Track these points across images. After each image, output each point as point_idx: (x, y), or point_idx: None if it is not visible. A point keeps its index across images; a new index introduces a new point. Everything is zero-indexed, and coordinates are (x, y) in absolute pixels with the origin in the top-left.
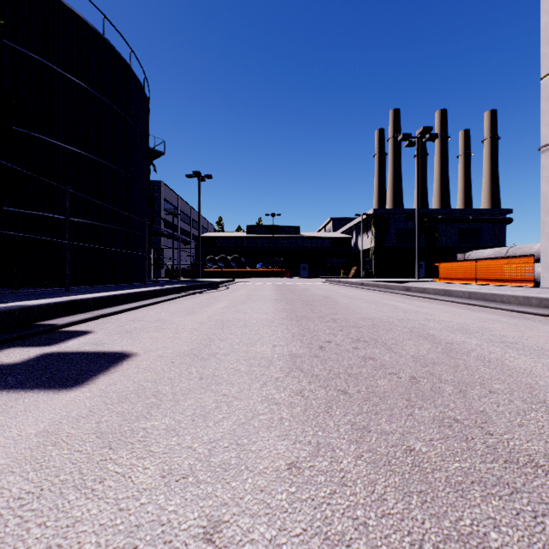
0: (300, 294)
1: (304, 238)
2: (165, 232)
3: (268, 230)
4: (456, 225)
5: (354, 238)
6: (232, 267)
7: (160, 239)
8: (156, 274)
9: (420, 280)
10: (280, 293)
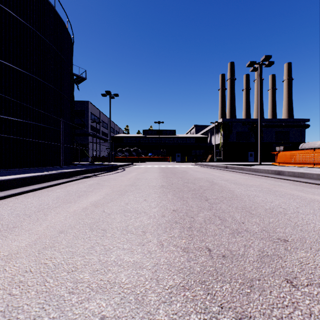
0: (183, 178)
1: (178, 137)
2: (91, 133)
3: (156, 132)
4: (274, 129)
5: (209, 137)
6: (133, 155)
7: (88, 138)
8: (85, 160)
9: (262, 164)
10: (165, 177)
